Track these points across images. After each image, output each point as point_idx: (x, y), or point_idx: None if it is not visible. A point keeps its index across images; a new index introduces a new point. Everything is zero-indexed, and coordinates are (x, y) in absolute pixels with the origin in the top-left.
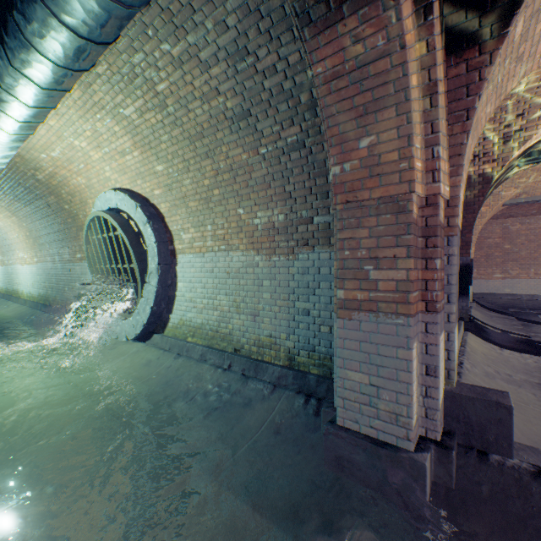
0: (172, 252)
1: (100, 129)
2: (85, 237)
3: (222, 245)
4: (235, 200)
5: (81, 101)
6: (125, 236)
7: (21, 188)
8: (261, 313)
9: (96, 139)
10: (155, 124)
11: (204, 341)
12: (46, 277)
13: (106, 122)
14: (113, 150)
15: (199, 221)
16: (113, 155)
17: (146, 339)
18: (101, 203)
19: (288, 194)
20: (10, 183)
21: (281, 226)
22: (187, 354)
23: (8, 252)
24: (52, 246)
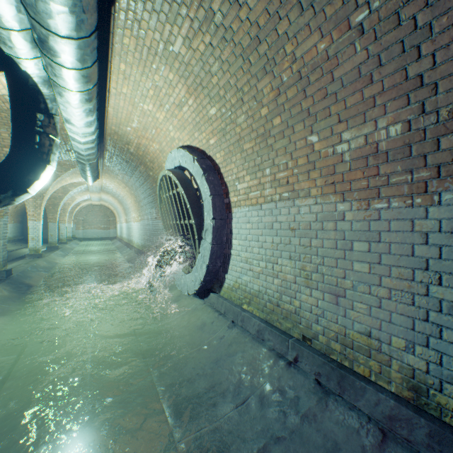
0: (226, 205)
1: (158, 83)
2: (158, 196)
3: (284, 192)
4: (304, 125)
5: (137, 52)
6: (183, 191)
7: (124, 163)
8: (349, 293)
9: (158, 96)
10: (203, 52)
11: (262, 314)
12: (144, 231)
13: (161, 72)
14: (172, 105)
15: (255, 166)
16: (173, 110)
17: (204, 296)
18: (168, 164)
19: (414, 81)
20: (118, 159)
21: (395, 145)
22: (241, 324)
23: (128, 213)
24: (147, 207)
